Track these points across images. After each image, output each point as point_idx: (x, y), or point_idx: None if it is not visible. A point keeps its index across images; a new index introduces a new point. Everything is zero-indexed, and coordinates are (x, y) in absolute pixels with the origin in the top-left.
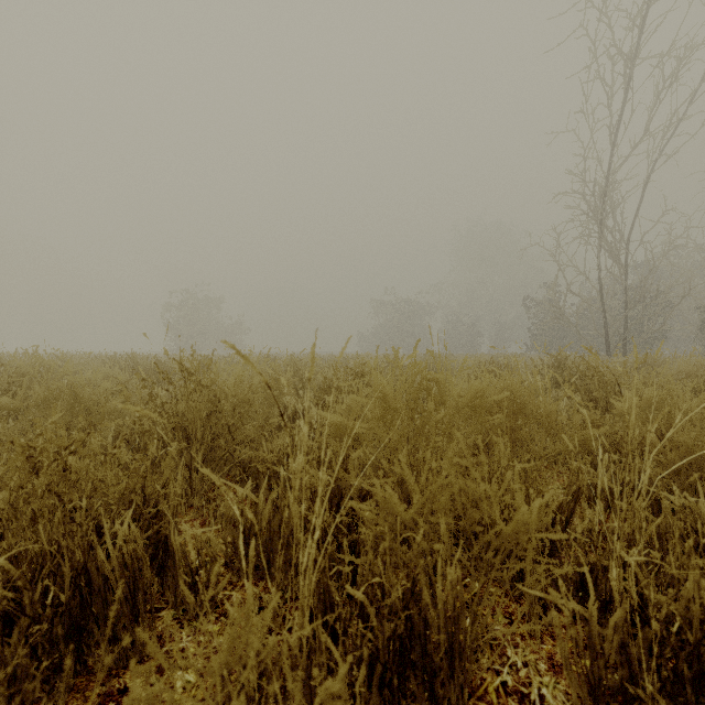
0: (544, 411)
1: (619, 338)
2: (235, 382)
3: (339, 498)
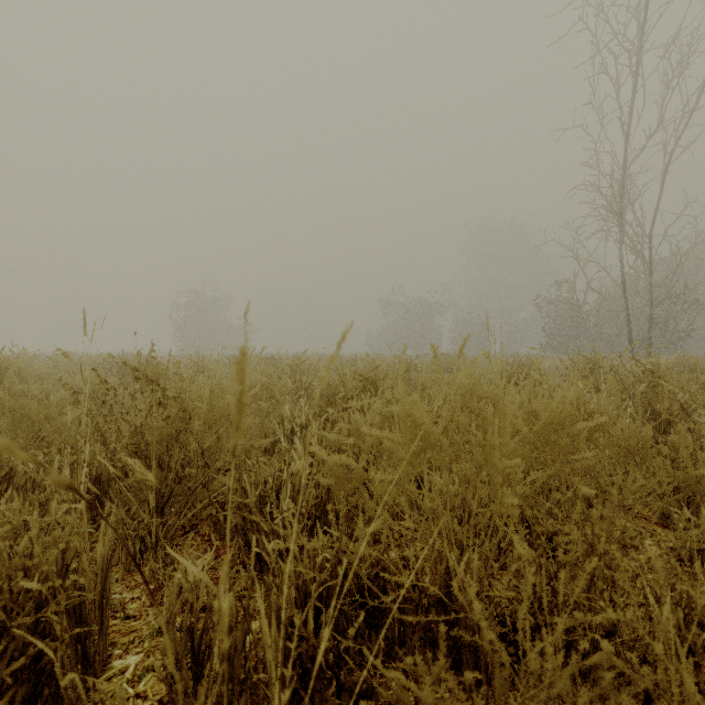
0: (632, 438)
1: (643, 338)
2: (214, 392)
3: (343, 576)
